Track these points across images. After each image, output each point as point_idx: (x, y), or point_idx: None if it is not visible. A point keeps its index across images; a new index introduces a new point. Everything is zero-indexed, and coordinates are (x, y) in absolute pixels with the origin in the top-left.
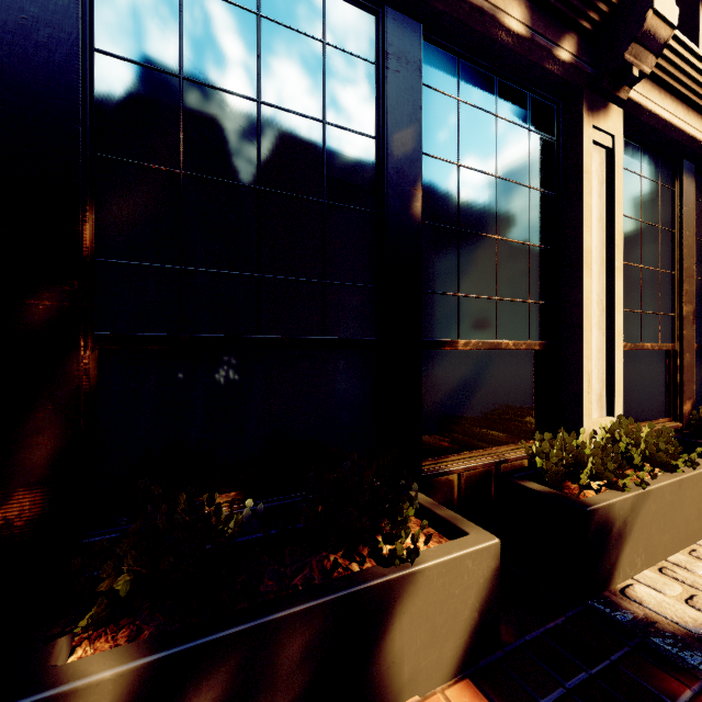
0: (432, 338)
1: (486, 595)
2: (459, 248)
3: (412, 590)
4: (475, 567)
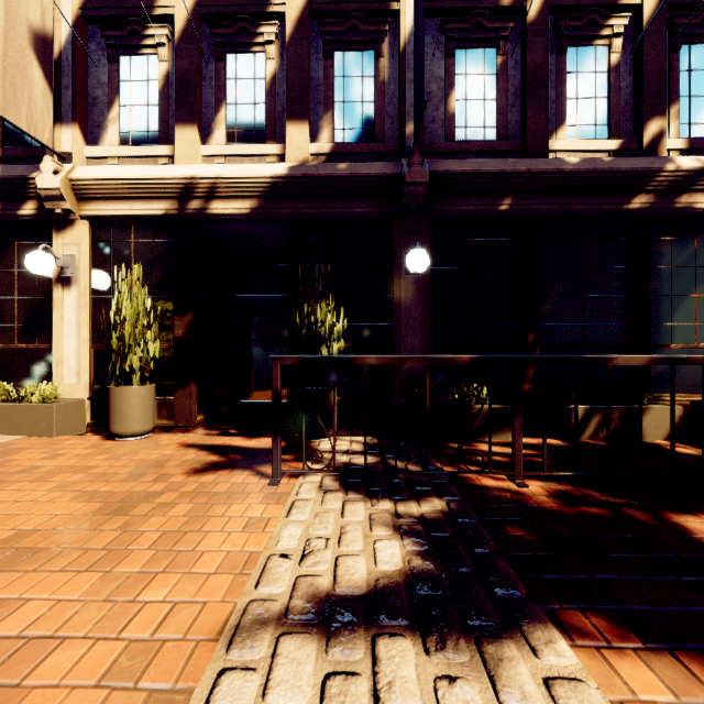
0: (656, 343)
1: (677, 422)
2: (671, 304)
3: (649, 412)
4: None
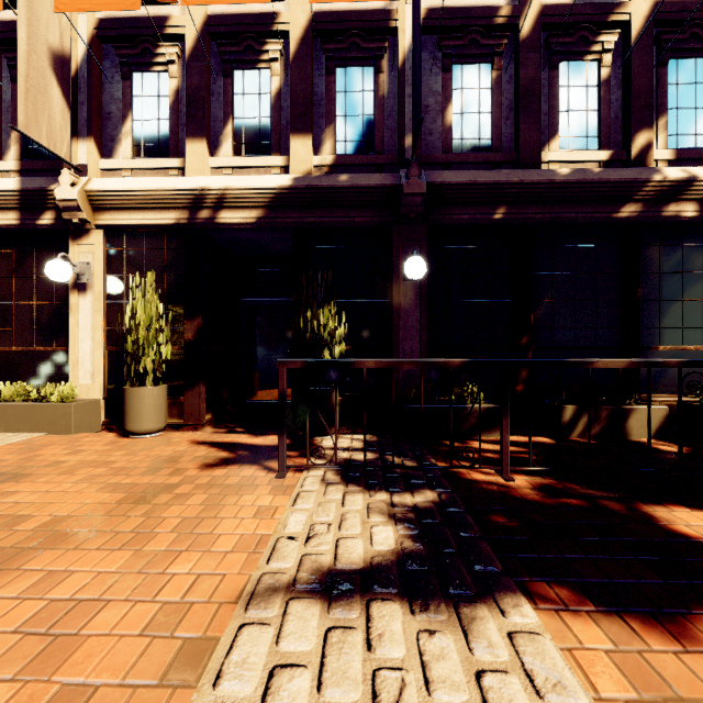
0: (645, 346)
1: (662, 421)
2: (659, 308)
3: (636, 412)
4: (658, 412)
